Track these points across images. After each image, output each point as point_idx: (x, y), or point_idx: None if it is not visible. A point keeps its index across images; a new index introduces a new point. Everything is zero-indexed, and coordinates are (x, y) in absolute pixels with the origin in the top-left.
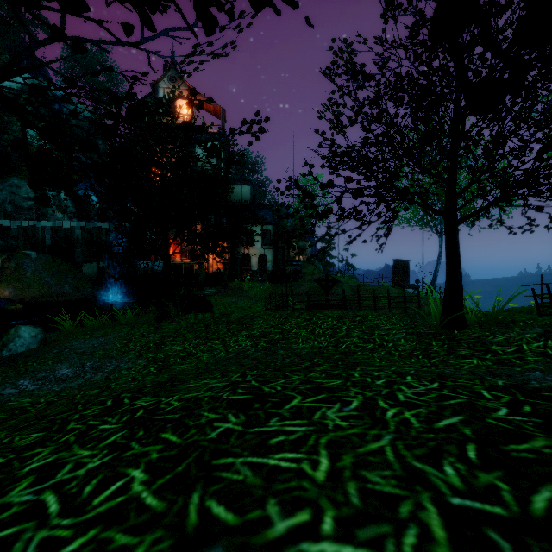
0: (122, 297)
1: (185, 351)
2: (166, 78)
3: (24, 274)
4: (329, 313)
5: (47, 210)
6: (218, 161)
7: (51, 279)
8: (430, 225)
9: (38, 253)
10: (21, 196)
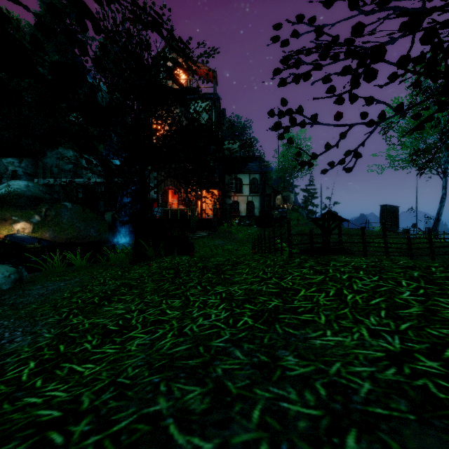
0: (130, 240)
1: (123, 318)
2: (166, 50)
3: (61, 220)
4: (350, 261)
5: (82, 172)
6: (210, 117)
7: (81, 224)
8: (433, 164)
9: (73, 204)
10: (63, 161)
